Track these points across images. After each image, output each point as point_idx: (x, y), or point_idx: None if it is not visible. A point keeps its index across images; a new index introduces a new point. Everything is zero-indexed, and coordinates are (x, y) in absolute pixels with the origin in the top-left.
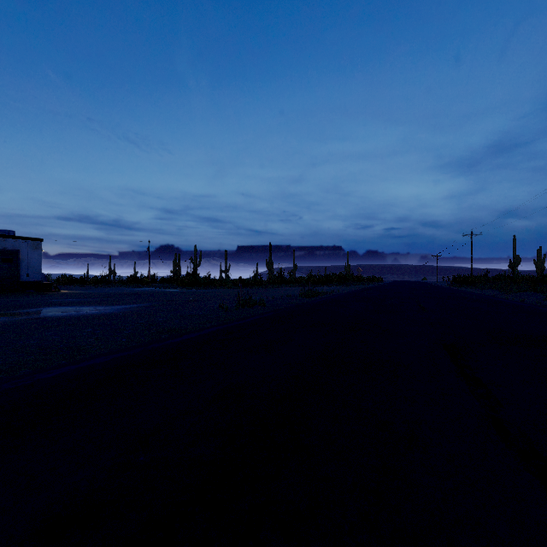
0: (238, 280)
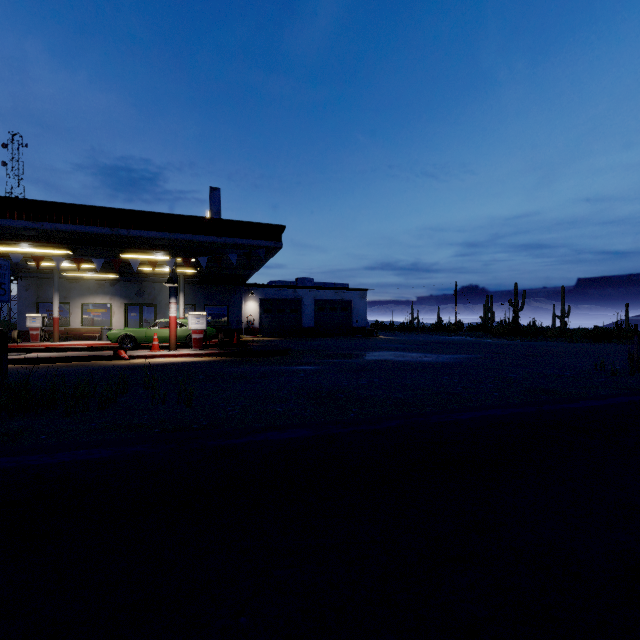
0: (592, 330)
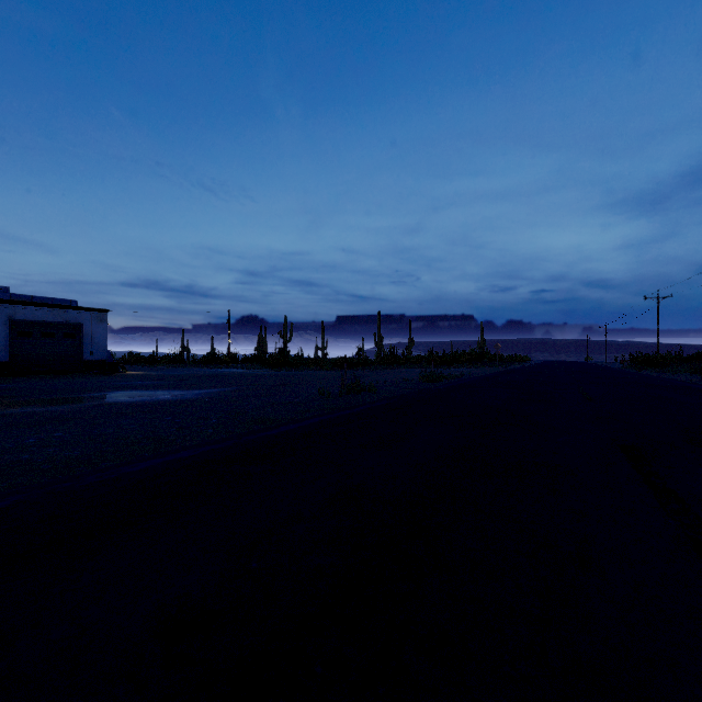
0: (339, 360)
